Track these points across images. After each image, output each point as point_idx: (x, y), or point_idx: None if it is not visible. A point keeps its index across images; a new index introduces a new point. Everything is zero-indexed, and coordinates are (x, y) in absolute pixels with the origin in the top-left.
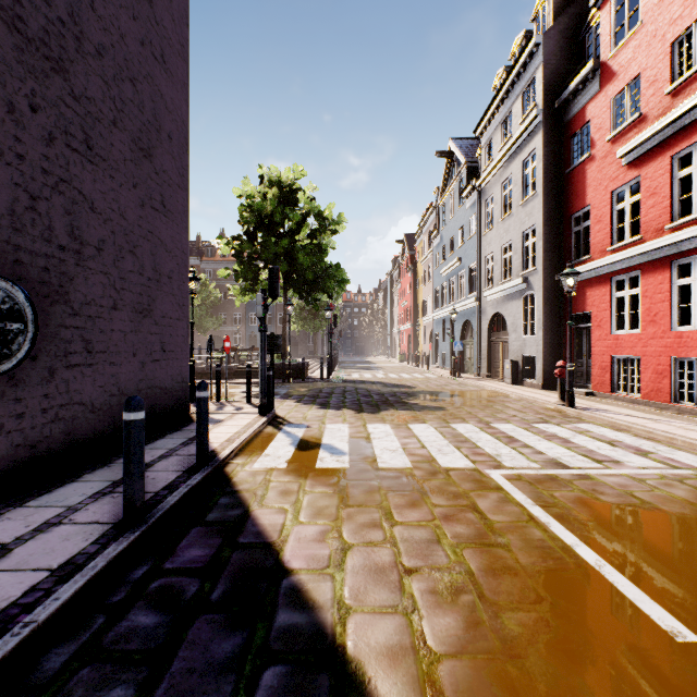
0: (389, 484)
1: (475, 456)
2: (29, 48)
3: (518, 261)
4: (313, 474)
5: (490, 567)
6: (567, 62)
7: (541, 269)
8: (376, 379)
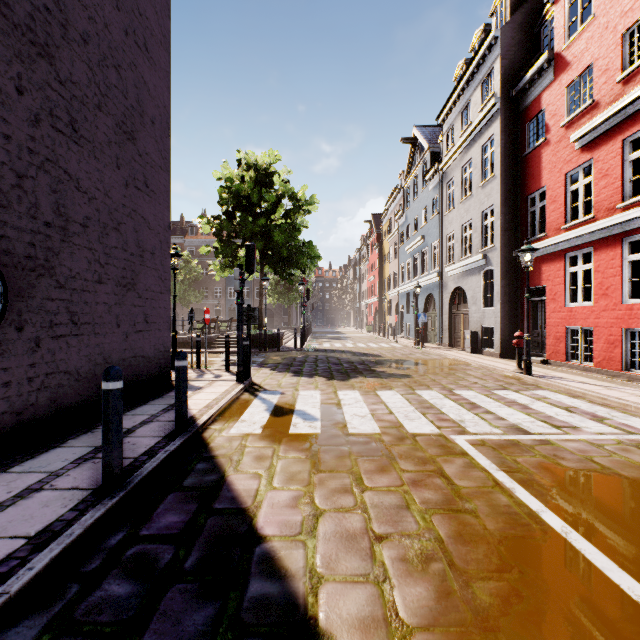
0: (359, 449)
1: (440, 422)
2: (16, 33)
3: (478, 239)
4: (286, 439)
5: (459, 534)
6: (524, 54)
7: (500, 246)
8: (345, 348)
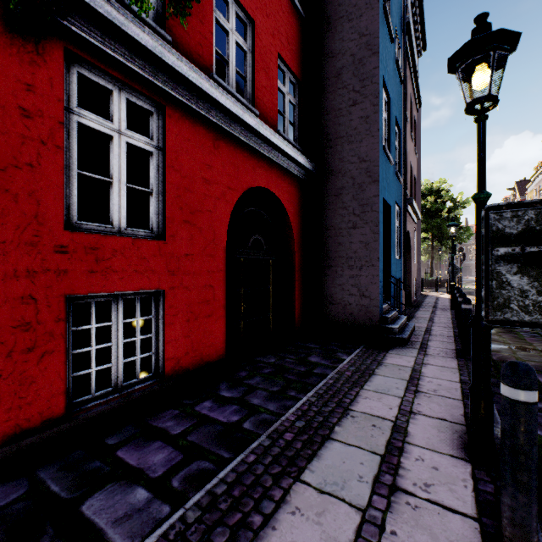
0: None
1: None
2: None
3: None
4: None
5: None
6: None
7: None
8: None
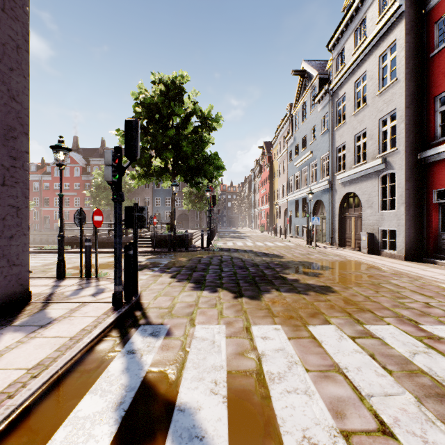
0: None
1: None
2: None
3: (375, 145)
4: None
5: None
6: None
7: (404, 148)
8: (247, 247)
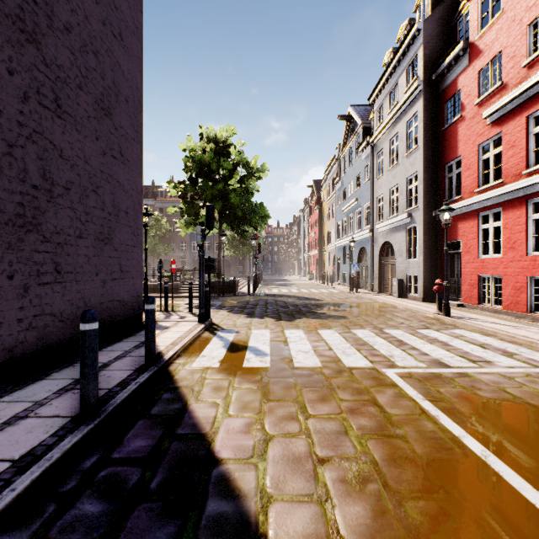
0: (303, 381)
1: (372, 357)
2: (7, 22)
3: (404, 201)
4: (240, 372)
5: (391, 457)
6: (443, 43)
7: (422, 207)
8: (291, 293)
